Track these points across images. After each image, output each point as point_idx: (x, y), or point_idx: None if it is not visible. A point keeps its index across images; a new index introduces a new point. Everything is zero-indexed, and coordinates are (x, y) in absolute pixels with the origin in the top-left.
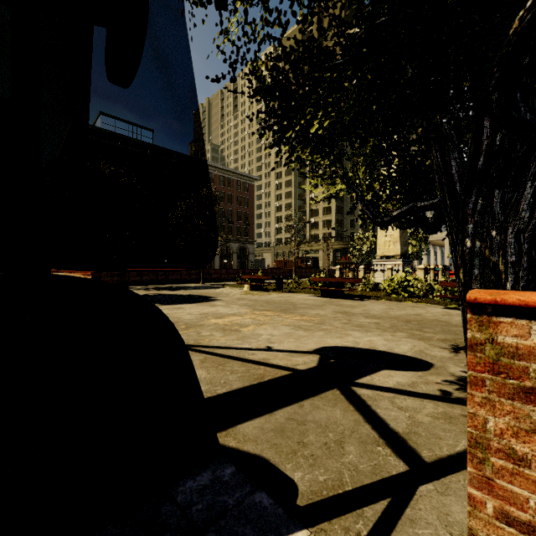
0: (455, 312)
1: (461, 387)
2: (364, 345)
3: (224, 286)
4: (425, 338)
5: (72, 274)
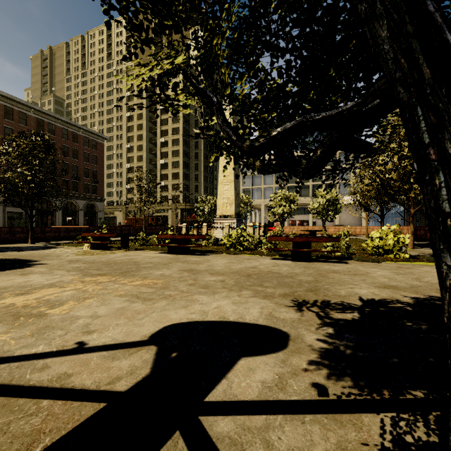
0: (280, 262)
1: (329, 371)
2: (213, 315)
3: (61, 245)
4: (268, 295)
5: None
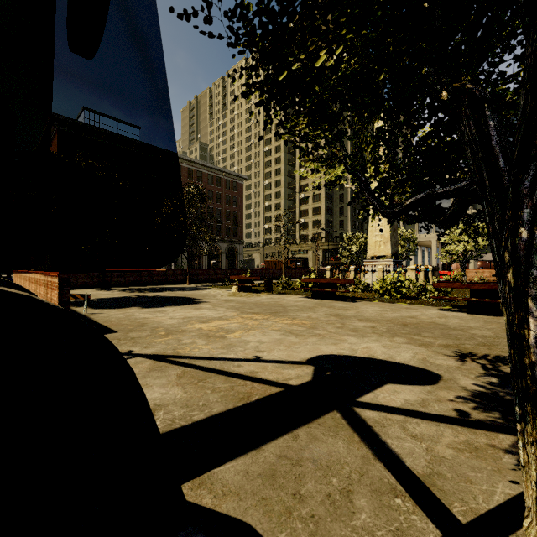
0: (450, 314)
1: (478, 405)
2: (362, 353)
3: (212, 287)
4: (425, 344)
5: (40, 275)
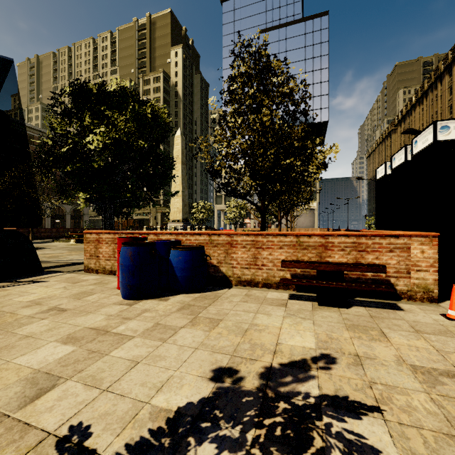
0: None
1: None
2: None
3: (54, 241)
4: None
5: None
